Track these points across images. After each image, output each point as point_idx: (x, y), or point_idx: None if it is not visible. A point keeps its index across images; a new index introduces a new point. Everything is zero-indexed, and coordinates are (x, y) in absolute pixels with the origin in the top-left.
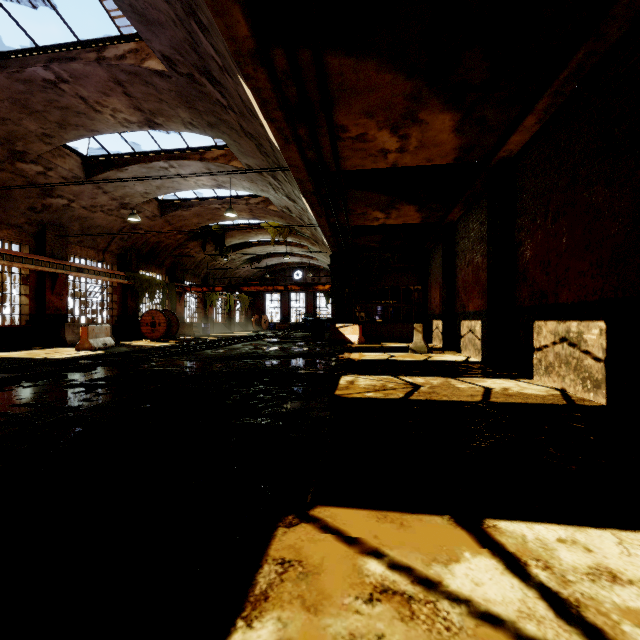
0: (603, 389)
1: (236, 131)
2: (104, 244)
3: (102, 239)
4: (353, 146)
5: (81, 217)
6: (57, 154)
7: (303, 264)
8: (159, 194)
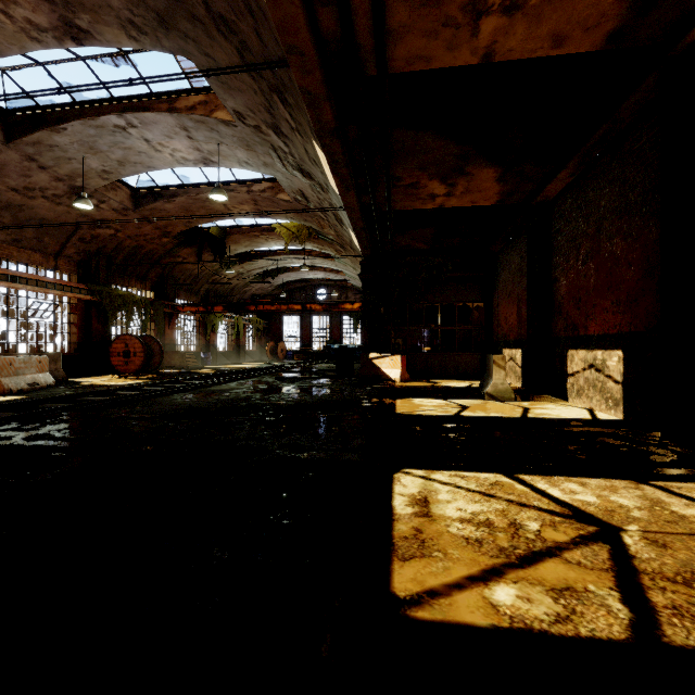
0: None
1: (202, 24)
2: (55, 246)
3: (51, 238)
4: None
5: (13, 204)
6: None
7: (327, 281)
8: (124, 174)
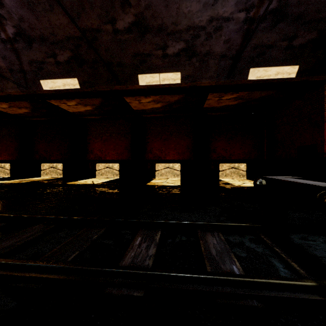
0: (62, 175)
1: None
2: None
3: None
4: None
5: None
6: None
7: None
8: None
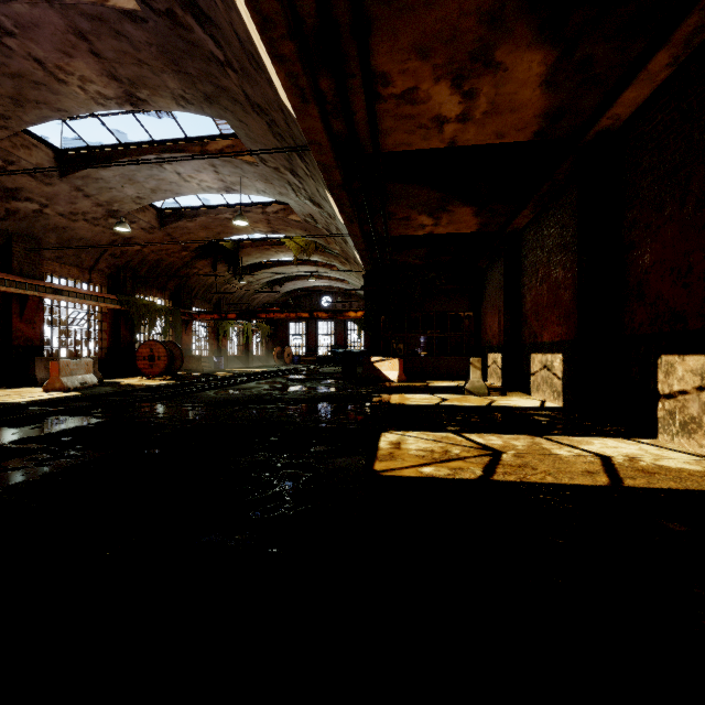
0: None
1: (241, 104)
2: (90, 261)
3: (87, 255)
4: (397, 111)
5: (58, 227)
6: (20, 144)
7: (332, 288)
8: (155, 199)
